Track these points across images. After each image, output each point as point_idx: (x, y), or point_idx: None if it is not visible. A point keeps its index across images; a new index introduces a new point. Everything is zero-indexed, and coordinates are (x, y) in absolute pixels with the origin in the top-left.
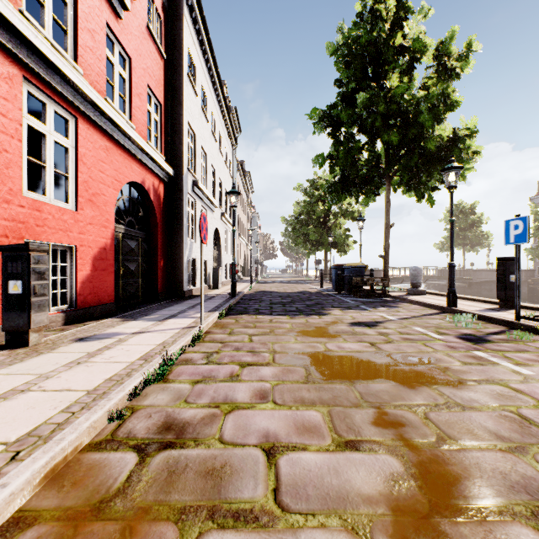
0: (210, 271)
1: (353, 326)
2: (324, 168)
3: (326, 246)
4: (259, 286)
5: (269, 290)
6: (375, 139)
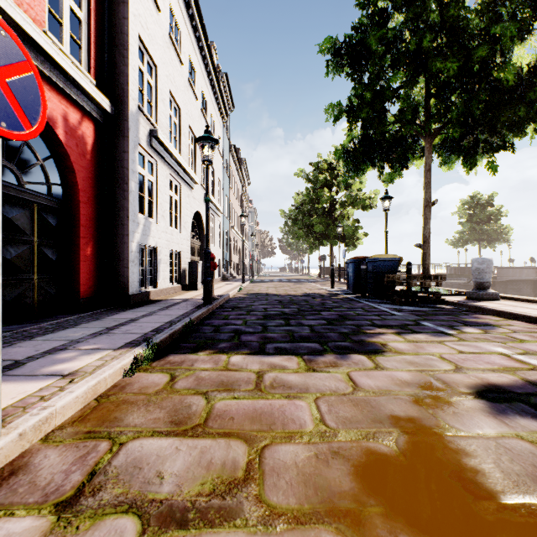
0: (187, 266)
1: (508, 415)
2: (330, 151)
3: (332, 239)
4: (253, 286)
5: (265, 292)
6: (415, 76)
